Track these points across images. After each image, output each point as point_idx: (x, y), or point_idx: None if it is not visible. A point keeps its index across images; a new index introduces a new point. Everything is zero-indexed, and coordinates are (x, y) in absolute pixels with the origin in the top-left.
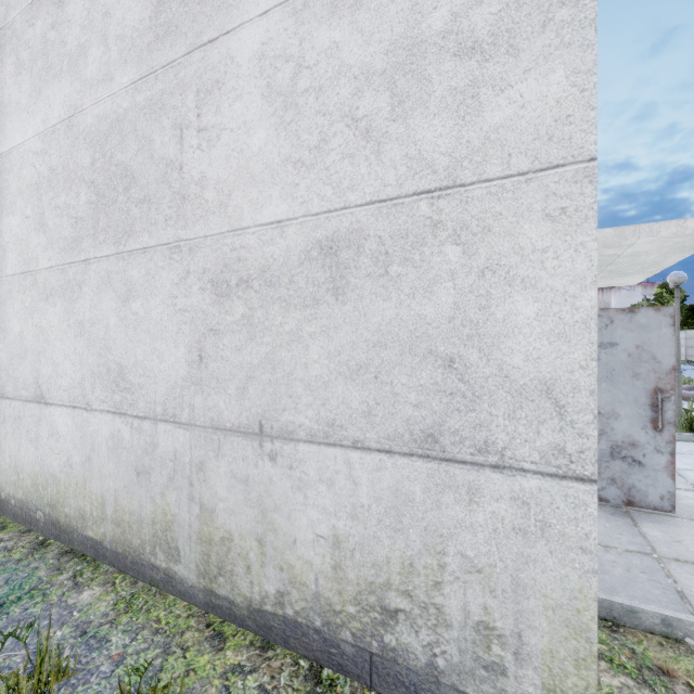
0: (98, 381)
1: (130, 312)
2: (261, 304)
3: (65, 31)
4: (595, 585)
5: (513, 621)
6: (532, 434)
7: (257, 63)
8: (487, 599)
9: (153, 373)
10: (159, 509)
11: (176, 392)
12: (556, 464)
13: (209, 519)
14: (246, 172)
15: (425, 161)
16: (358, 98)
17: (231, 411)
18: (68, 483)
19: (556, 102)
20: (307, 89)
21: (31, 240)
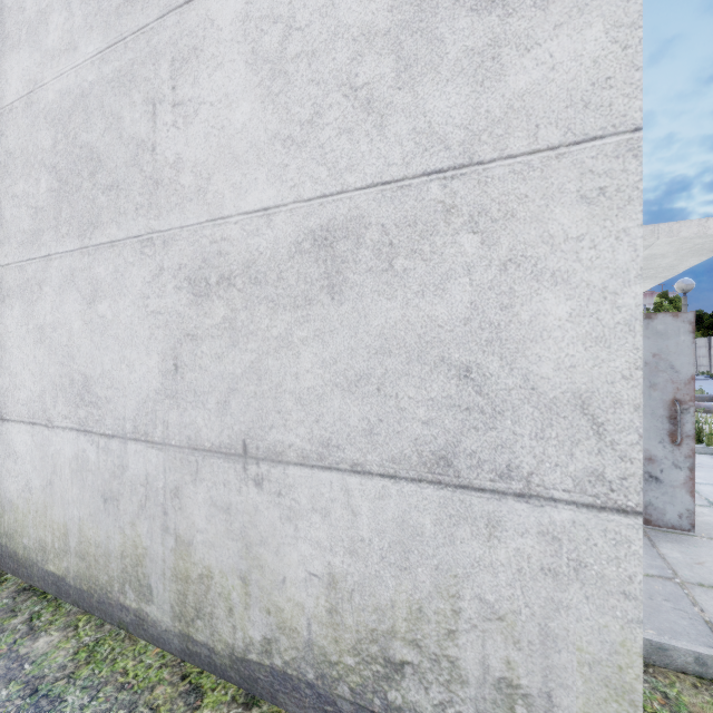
0: (60, 393)
1: (96, 315)
2: (245, 304)
3: None
4: (641, 637)
5: (541, 679)
6: (565, 457)
7: (240, 25)
8: (510, 651)
9: (122, 385)
10: (129, 540)
11: (148, 406)
12: (594, 493)
13: (186, 554)
14: (228, 153)
15: (436, 135)
16: (357, 63)
17: (211, 429)
18: (27, 510)
19: (594, 62)
20: (298, 54)
21: None
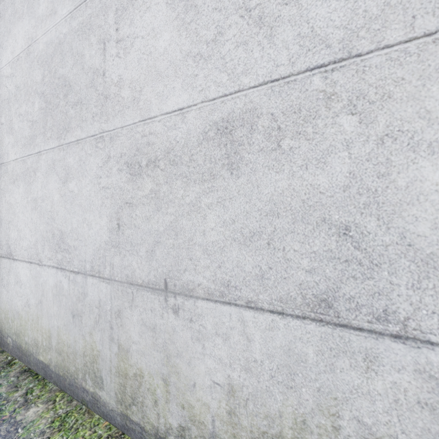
0: (46, 243)
1: (68, 190)
2: (166, 180)
3: None
4: None
5: None
6: None
7: None
8: None
9: (84, 238)
10: (88, 345)
11: (100, 253)
12: None
13: (125, 358)
14: (154, 70)
15: (318, 36)
16: None
17: (142, 270)
18: (27, 318)
19: None
20: None
21: (4, 140)
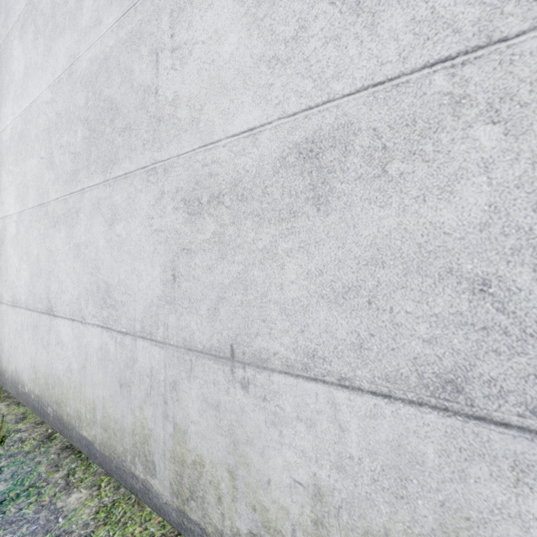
0: (90, 297)
1: (115, 235)
2: (233, 220)
3: None
4: None
5: None
6: None
7: None
8: None
9: (133, 291)
10: (138, 421)
11: (152, 310)
12: None
13: (182, 440)
14: (217, 83)
15: (442, 19)
16: None
17: (202, 332)
18: (69, 386)
19: None
20: None
21: (44, 177)
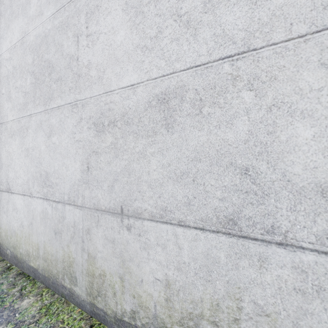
0: (35, 181)
1: (51, 143)
2: (122, 135)
3: None
4: None
5: None
6: (310, 222)
7: None
8: None
9: (63, 177)
10: (66, 254)
11: (75, 187)
12: None
13: (93, 262)
14: (113, 57)
15: (227, 36)
16: (181, 1)
17: (105, 199)
18: (21, 236)
19: None
20: (149, 1)
21: (5, 106)
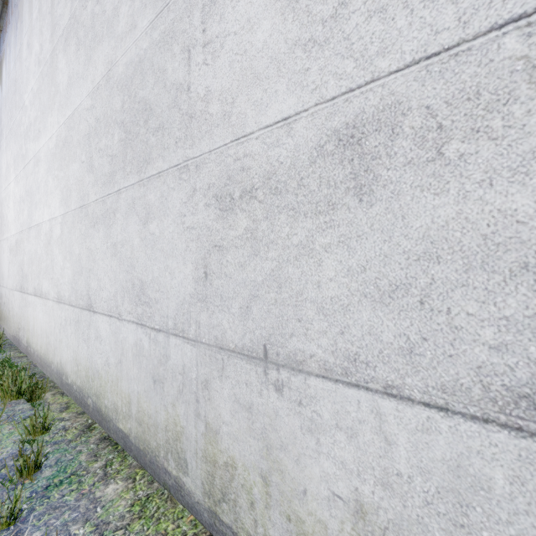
0: (126, 294)
1: (148, 233)
2: (266, 214)
3: (105, 2)
4: None
5: None
6: None
7: None
8: None
9: (166, 289)
10: (171, 418)
11: (184, 307)
12: None
13: (213, 440)
14: (250, 73)
15: None
16: None
17: (234, 331)
18: (107, 379)
19: None
20: None
21: (85, 180)
